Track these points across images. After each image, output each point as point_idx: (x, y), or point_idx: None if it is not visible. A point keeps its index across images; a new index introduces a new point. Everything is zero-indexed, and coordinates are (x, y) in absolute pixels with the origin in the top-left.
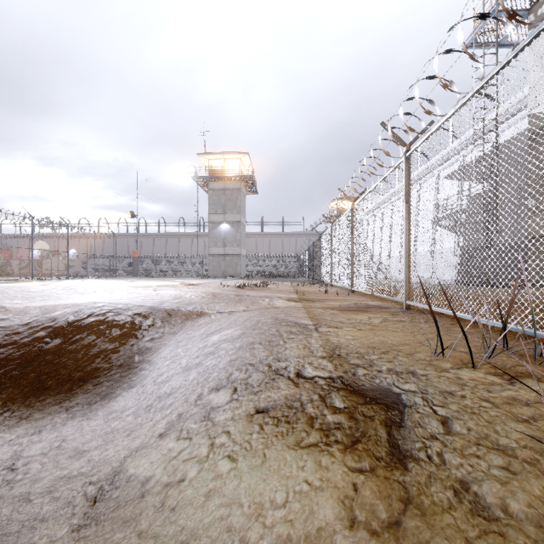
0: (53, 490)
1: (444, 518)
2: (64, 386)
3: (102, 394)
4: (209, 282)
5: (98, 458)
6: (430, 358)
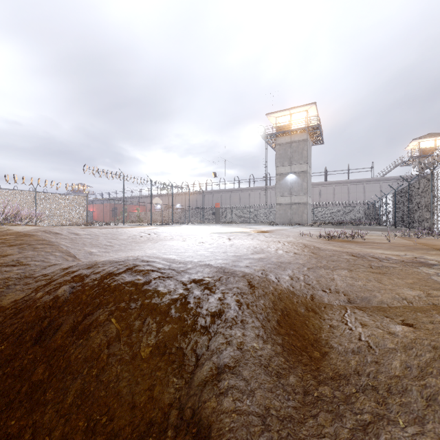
0: None
1: None
2: None
3: None
4: (280, 229)
5: None
6: None
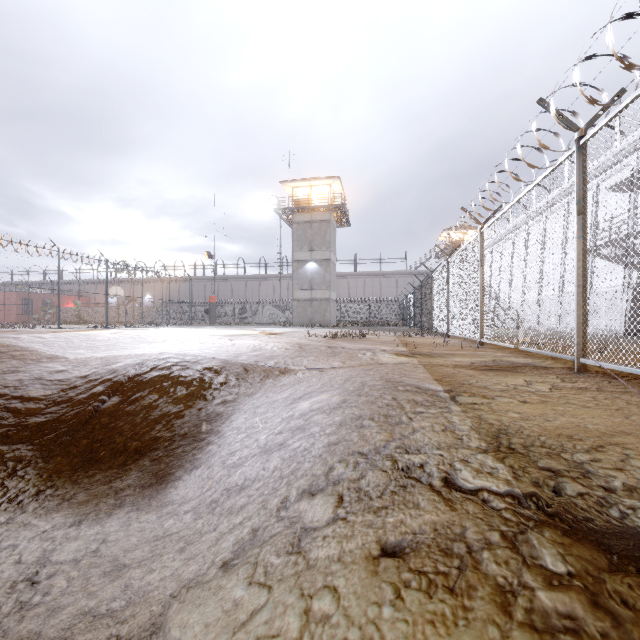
0: (69, 637)
1: None
2: (117, 458)
3: (159, 475)
4: (294, 331)
5: (137, 585)
6: None
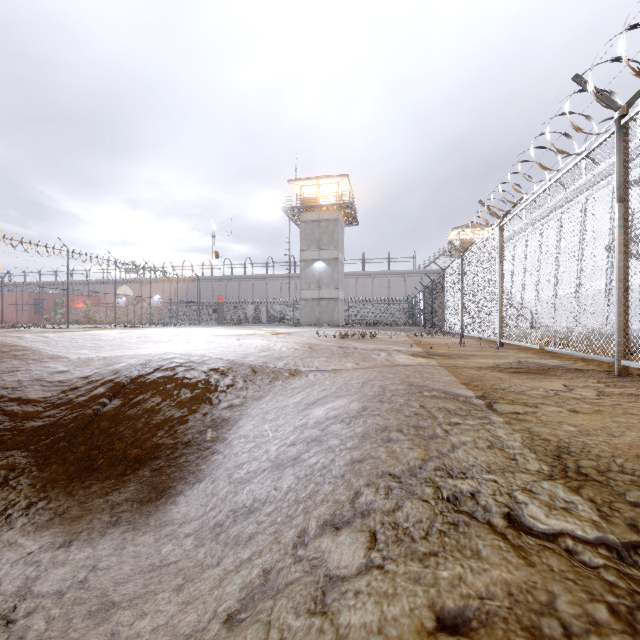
0: None
1: None
2: (116, 467)
3: (159, 488)
4: (302, 331)
5: (125, 634)
6: None
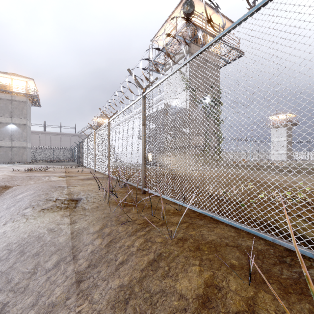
0: None
1: (78, 211)
2: None
3: None
4: None
5: None
6: (97, 190)
